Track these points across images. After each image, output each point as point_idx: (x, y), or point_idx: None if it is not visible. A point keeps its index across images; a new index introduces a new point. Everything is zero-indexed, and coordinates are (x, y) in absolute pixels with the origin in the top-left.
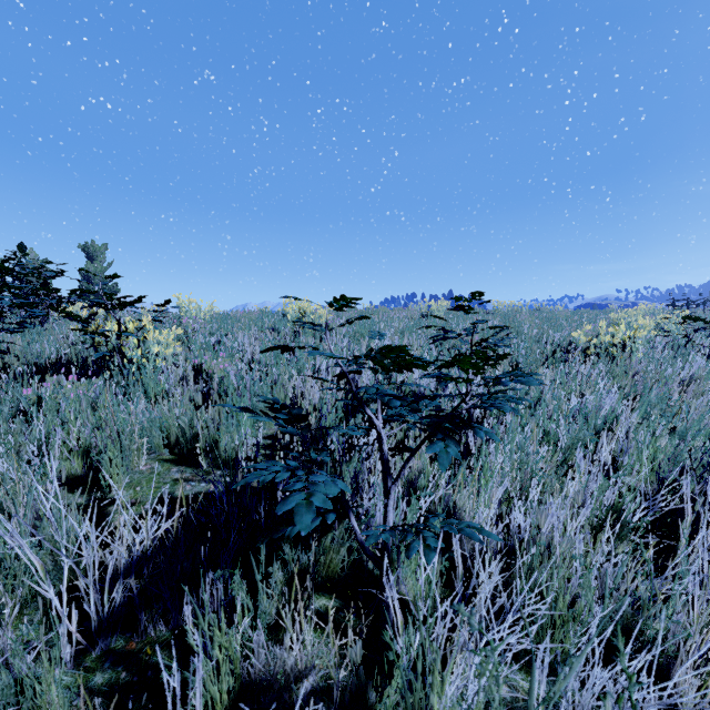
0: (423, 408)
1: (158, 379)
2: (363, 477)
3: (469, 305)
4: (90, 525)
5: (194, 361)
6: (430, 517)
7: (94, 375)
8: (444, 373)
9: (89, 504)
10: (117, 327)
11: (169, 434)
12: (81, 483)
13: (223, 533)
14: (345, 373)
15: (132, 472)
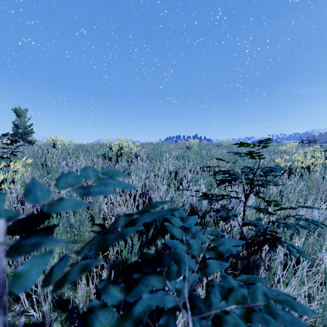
0: None
1: None
2: None
3: (259, 152)
4: None
5: None
6: None
7: None
8: (231, 214)
9: None
10: None
11: None
12: None
13: None
14: None
15: None
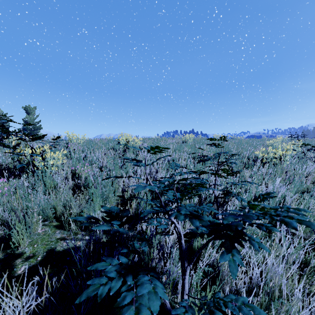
0: (204, 212)
1: (53, 177)
2: (162, 240)
3: (219, 143)
4: (2, 274)
5: (72, 168)
6: (215, 292)
7: (18, 176)
8: (204, 179)
9: (4, 258)
10: (30, 151)
11: (56, 209)
12: (2, 242)
13: (78, 295)
14: (157, 193)
15: (33, 234)
